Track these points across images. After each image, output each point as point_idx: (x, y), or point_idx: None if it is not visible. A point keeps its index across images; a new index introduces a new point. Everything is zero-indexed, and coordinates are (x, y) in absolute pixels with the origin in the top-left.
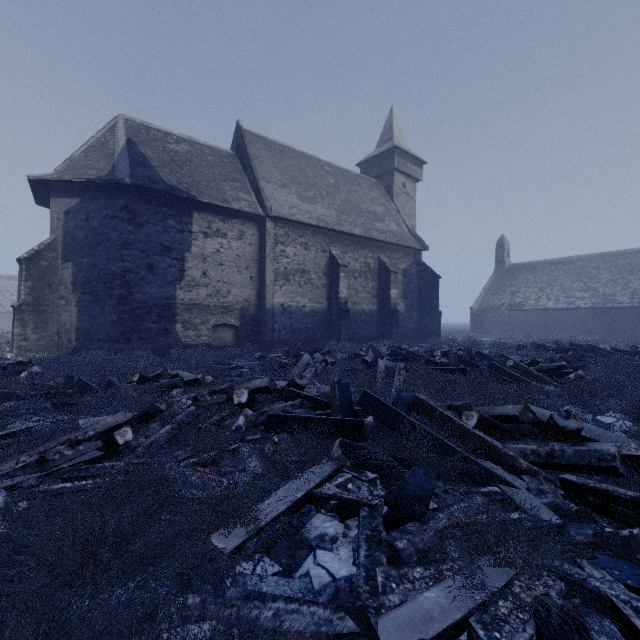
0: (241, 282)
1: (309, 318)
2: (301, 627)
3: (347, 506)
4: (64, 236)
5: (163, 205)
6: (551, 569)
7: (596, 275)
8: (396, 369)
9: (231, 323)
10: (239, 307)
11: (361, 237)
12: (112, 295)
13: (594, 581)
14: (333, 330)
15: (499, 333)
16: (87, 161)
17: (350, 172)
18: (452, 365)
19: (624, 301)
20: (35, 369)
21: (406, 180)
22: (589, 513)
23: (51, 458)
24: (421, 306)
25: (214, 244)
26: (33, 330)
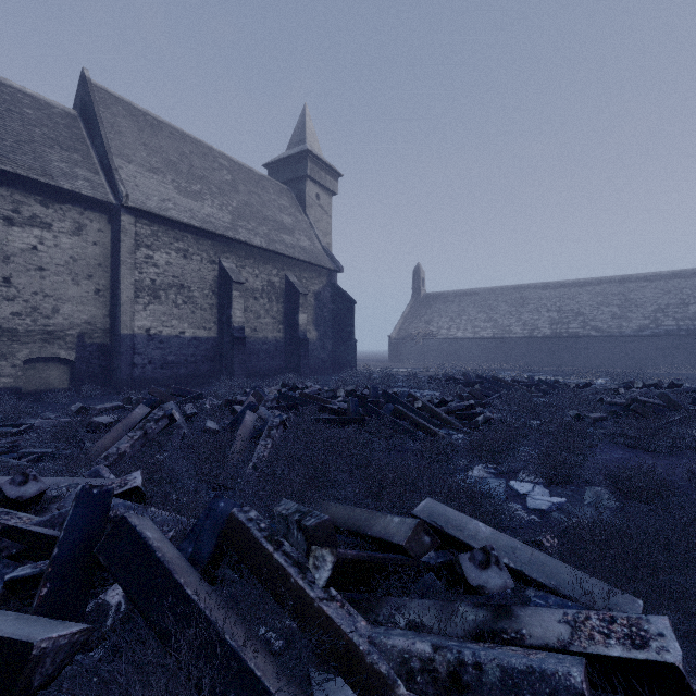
0: (79, 296)
1: (190, 348)
2: None
3: None
4: None
5: None
6: None
7: (496, 307)
8: (266, 428)
9: (60, 356)
10: (75, 333)
11: (263, 249)
12: None
13: None
14: (224, 363)
15: (415, 362)
16: None
17: (253, 171)
18: (350, 412)
19: (518, 332)
20: None
21: (320, 191)
22: None
23: None
24: (336, 334)
25: (26, 237)
26: None
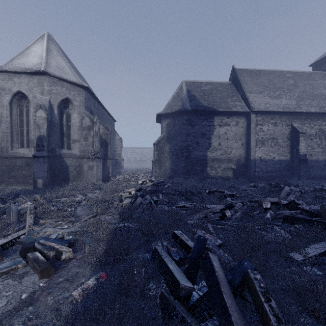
0: (237, 147)
1: (277, 164)
2: None
3: None
4: (166, 134)
5: (202, 115)
6: None
7: None
8: None
9: (232, 167)
10: (236, 159)
11: (316, 113)
12: (183, 155)
13: None
14: (294, 172)
15: None
16: (173, 103)
17: (305, 72)
18: None
19: None
20: (169, 184)
21: None
22: None
23: (208, 216)
24: None
25: (223, 129)
26: (158, 169)
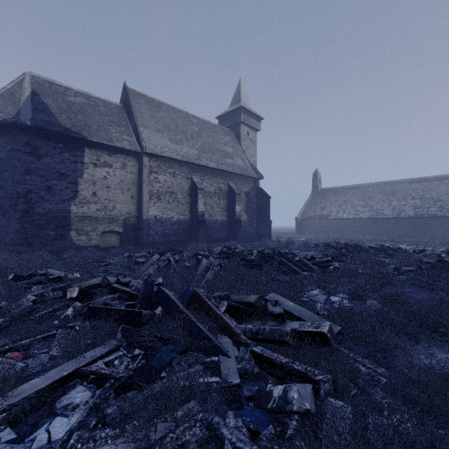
0: (124, 200)
1: (176, 226)
2: None
3: (101, 379)
4: None
5: (60, 142)
6: (203, 421)
7: (372, 197)
8: (211, 266)
9: (116, 230)
10: (122, 218)
11: (215, 169)
12: (17, 210)
13: (224, 429)
14: (194, 234)
15: (313, 234)
16: None
17: (210, 123)
18: (256, 261)
19: (388, 214)
20: None
21: (249, 130)
22: (262, 374)
23: None
24: (258, 217)
25: (102, 172)
26: None
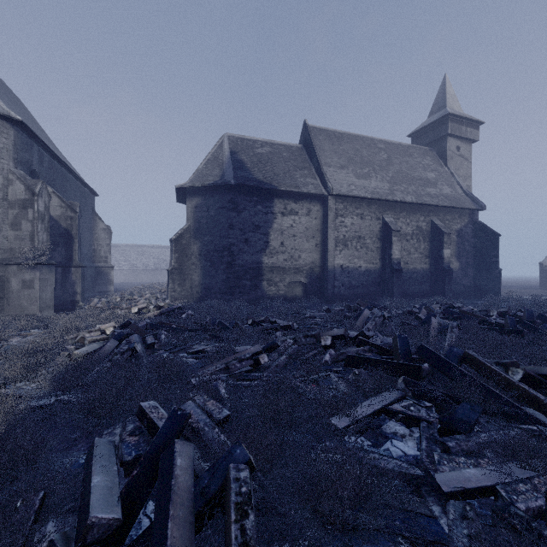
0: (308, 249)
1: (364, 276)
2: (390, 467)
3: (411, 419)
4: (194, 223)
5: (254, 195)
6: None
7: None
8: (448, 327)
9: (301, 281)
10: (307, 268)
11: (413, 203)
12: (222, 262)
13: None
14: (386, 287)
15: None
16: (207, 171)
17: (402, 145)
18: (508, 326)
19: None
20: (190, 312)
21: (460, 143)
22: None
23: (230, 367)
24: (477, 264)
25: (289, 221)
26: (178, 285)
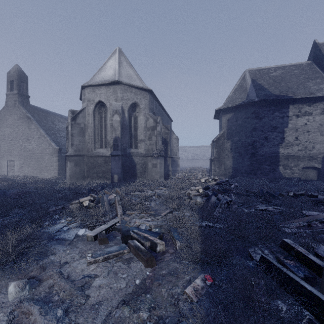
0: (322, 140)
1: None
2: None
3: None
4: (227, 130)
5: (272, 106)
6: None
7: None
8: None
9: (314, 166)
10: (321, 156)
11: None
12: (247, 153)
13: None
14: None
15: None
16: (235, 96)
17: None
18: None
19: None
20: (236, 184)
21: None
22: None
23: (312, 225)
24: None
25: (302, 120)
26: (217, 168)
